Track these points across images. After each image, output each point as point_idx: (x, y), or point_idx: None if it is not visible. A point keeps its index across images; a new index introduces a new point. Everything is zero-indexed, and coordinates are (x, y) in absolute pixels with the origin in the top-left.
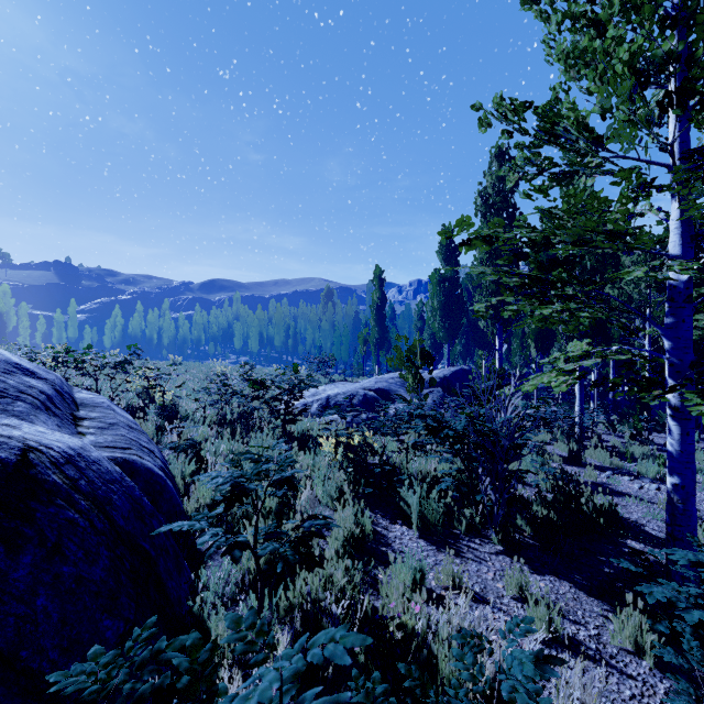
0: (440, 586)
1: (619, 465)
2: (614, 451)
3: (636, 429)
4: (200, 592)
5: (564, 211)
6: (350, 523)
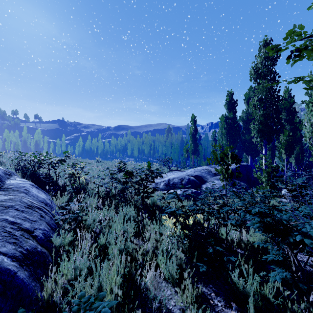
0: None
1: None
2: None
3: None
4: None
5: None
6: None
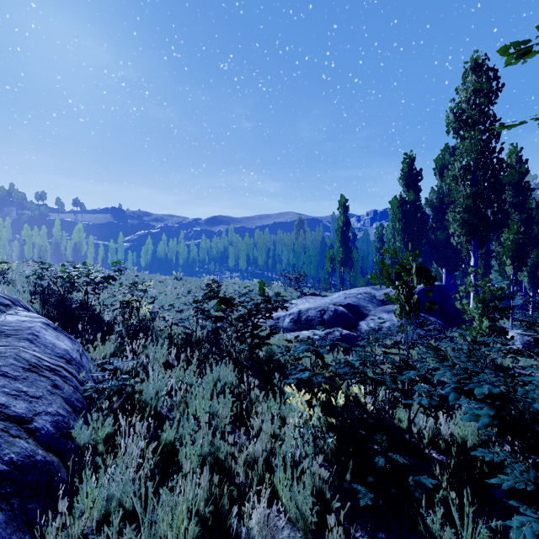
0: None
1: None
2: None
3: None
4: None
5: None
6: None
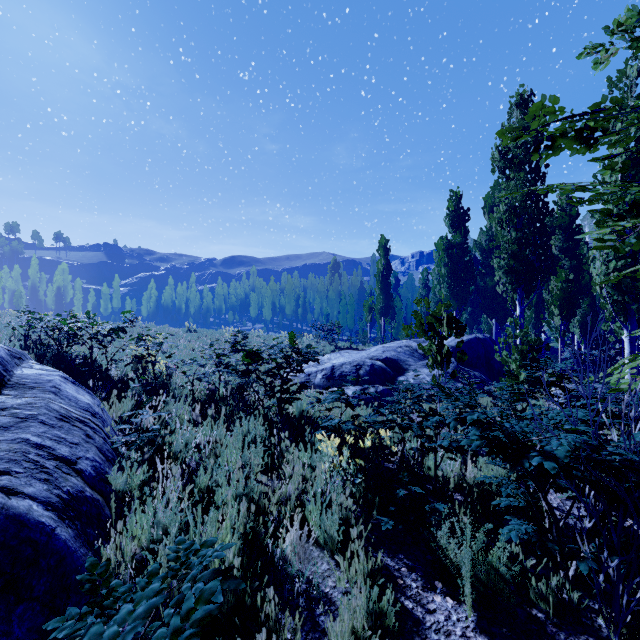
0: None
1: None
2: None
3: None
4: None
5: None
6: (362, 619)
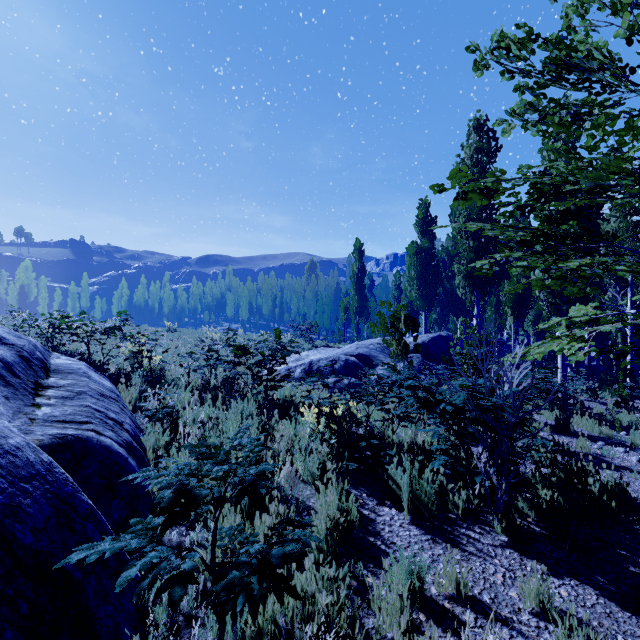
0: (442, 594)
1: (609, 435)
2: (601, 419)
3: (621, 396)
4: (152, 605)
5: (588, 148)
6: (333, 509)
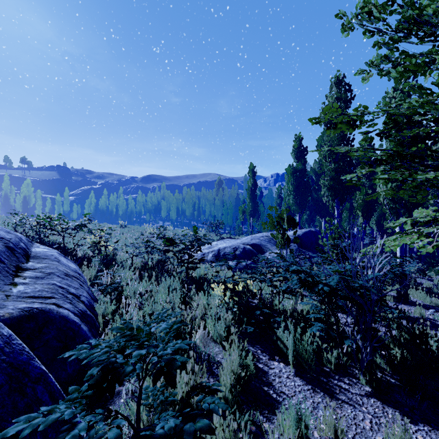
0: (323, 438)
1: (438, 304)
2: (431, 292)
3: None
4: None
5: (438, 84)
6: (236, 365)
